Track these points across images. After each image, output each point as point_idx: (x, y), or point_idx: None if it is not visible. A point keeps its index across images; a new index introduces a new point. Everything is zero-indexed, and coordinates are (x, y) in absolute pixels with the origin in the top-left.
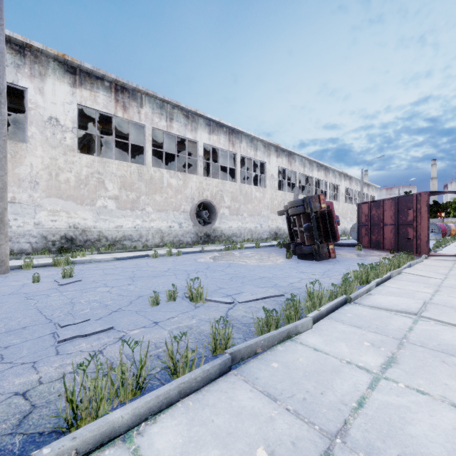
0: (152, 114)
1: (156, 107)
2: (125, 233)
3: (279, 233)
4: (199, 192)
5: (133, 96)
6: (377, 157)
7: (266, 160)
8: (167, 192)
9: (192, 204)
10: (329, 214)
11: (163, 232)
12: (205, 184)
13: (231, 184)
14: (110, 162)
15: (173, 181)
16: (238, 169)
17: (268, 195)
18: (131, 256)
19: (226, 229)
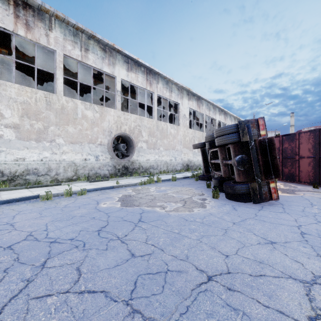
0: (63, 40)
1: (68, 33)
2: (28, 166)
3: (190, 165)
4: (117, 126)
5: (39, 16)
6: (267, 103)
7: (180, 102)
8: (82, 124)
9: (110, 137)
10: (270, 143)
11: (77, 165)
12: (123, 119)
13: (148, 120)
14: (8, 85)
15: (89, 113)
16: (155, 107)
17: (181, 132)
18: (9, 199)
19: (144, 161)
